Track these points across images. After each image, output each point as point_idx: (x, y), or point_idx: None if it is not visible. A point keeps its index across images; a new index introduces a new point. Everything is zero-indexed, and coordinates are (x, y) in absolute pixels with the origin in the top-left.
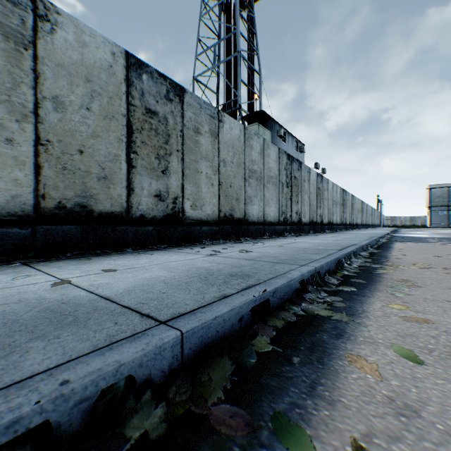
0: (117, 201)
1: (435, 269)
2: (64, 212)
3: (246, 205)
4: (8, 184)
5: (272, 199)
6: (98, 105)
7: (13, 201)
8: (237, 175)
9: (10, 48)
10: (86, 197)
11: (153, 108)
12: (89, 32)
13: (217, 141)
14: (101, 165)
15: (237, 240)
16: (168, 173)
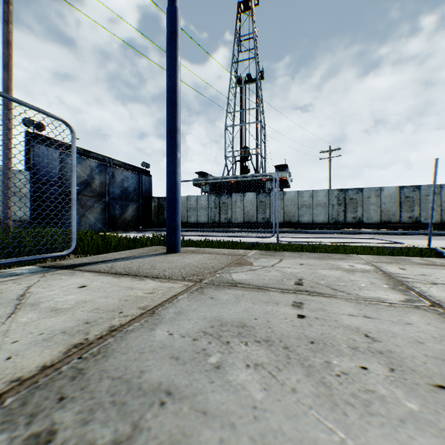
0: (396, 220)
1: None
2: (384, 222)
3: None
4: (376, 218)
5: None
6: (391, 201)
7: (376, 221)
8: None
9: (376, 198)
10: (388, 219)
11: (407, 195)
12: (389, 187)
13: (438, 196)
14: (392, 213)
15: None
16: (412, 211)
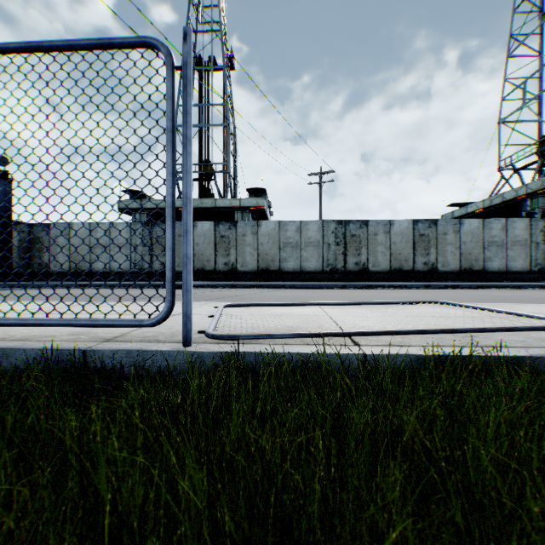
0: (409, 267)
1: (525, 291)
2: (395, 270)
3: (485, 262)
4: (385, 265)
5: (518, 256)
6: (404, 240)
7: (386, 268)
8: (475, 247)
9: (385, 235)
10: (401, 266)
11: (422, 233)
12: (401, 221)
13: (458, 234)
14: (404, 257)
15: (472, 281)
16: (429, 254)
